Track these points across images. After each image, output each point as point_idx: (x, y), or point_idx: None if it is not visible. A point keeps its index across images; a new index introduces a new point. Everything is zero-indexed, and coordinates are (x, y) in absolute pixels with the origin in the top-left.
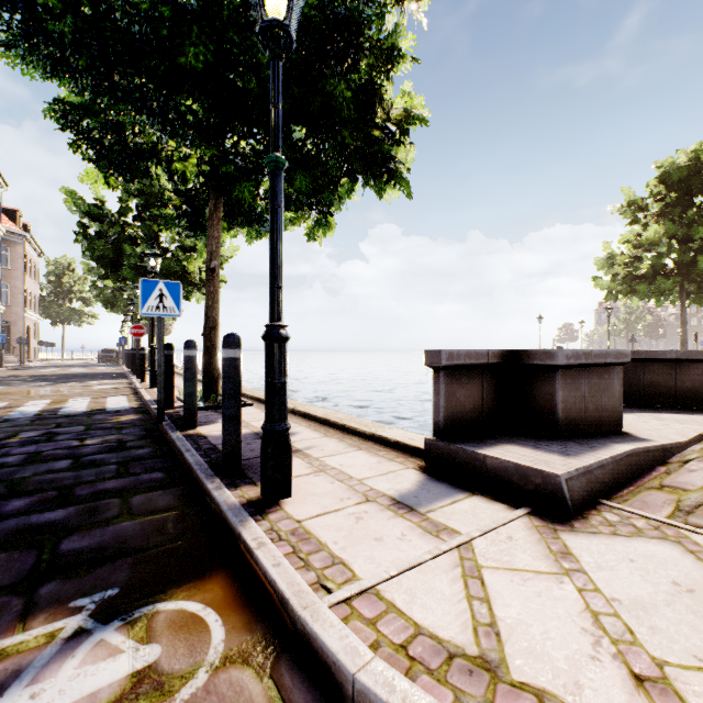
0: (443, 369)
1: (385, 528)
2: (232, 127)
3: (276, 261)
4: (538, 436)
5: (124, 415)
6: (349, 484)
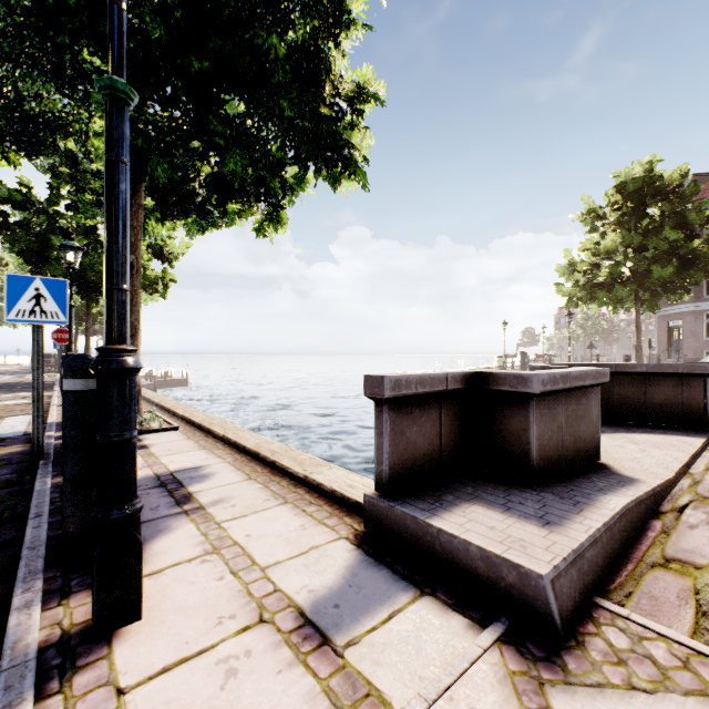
0: (387, 402)
1: (265, 703)
2: (142, 89)
3: (113, 248)
4: (509, 484)
5: (6, 446)
6: (245, 581)
